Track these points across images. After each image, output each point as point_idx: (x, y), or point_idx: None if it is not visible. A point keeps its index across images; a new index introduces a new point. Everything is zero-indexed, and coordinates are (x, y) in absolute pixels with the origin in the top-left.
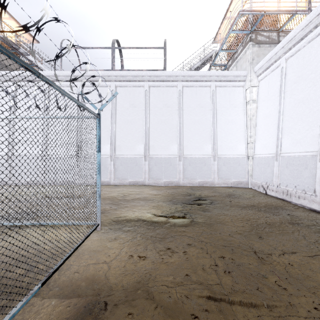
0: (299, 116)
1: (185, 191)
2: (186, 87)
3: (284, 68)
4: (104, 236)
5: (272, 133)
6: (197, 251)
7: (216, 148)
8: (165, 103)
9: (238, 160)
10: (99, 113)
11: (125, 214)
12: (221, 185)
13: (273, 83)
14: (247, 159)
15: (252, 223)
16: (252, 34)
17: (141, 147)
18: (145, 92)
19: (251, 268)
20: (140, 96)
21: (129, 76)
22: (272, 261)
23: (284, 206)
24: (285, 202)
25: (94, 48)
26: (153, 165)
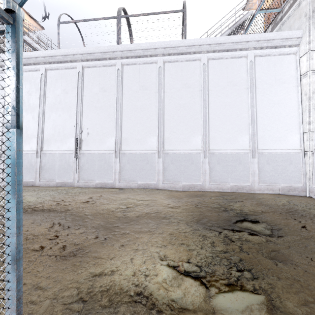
0: None
1: (215, 201)
2: (213, 59)
3: None
4: None
5: None
6: None
7: (256, 140)
8: (184, 83)
9: (288, 156)
10: (10, 7)
11: (115, 264)
12: (263, 192)
13: None
14: (303, 156)
15: None
16: None
17: (154, 140)
18: (158, 69)
19: None
20: (152, 75)
21: (139, 50)
22: None
23: None
24: None
25: (96, 19)
26: (169, 163)
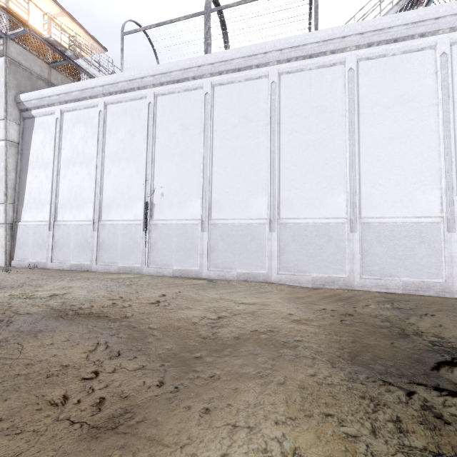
0: None
1: (377, 311)
2: (368, 60)
3: None
4: None
5: None
6: None
7: (455, 199)
8: (315, 105)
9: None
10: None
11: None
12: None
13: None
14: None
15: None
16: None
17: (263, 203)
18: (270, 87)
19: None
20: (259, 98)
21: (238, 58)
22: None
23: None
24: None
25: (174, 20)
26: (289, 241)
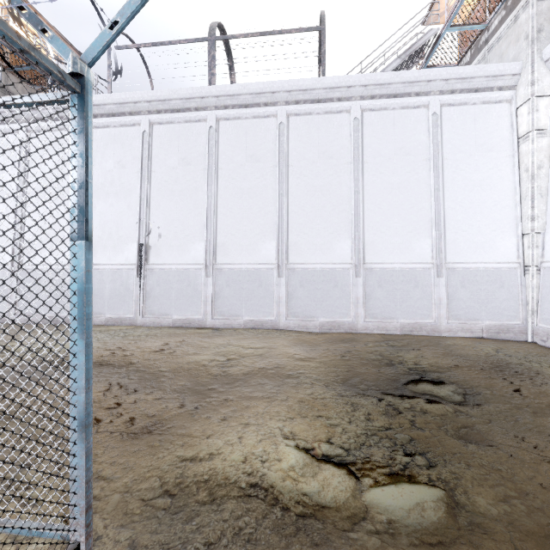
0: None
1: (374, 349)
2: (371, 111)
3: None
4: None
5: None
6: None
7: (443, 247)
8: (322, 150)
9: (498, 274)
10: (77, 71)
11: (215, 445)
12: (456, 334)
13: None
14: (523, 273)
15: None
16: None
17: (271, 247)
18: (278, 127)
19: None
20: (268, 138)
21: (245, 94)
22: None
23: None
24: None
25: (173, 42)
26: (297, 287)
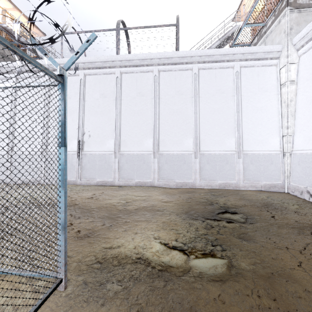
0: None
1: (203, 196)
2: (203, 69)
3: None
4: None
5: None
6: None
7: (241, 142)
8: (177, 90)
9: (270, 157)
10: (61, 73)
11: (120, 242)
12: (248, 189)
13: None
14: (283, 156)
15: None
16: None
17: (150, 142)
18: (154, 77)
19: None
20: (148, 83)
21: (136, 60)
22: None
23: None
24: None
25: (97, 31)
26: (164, 163)
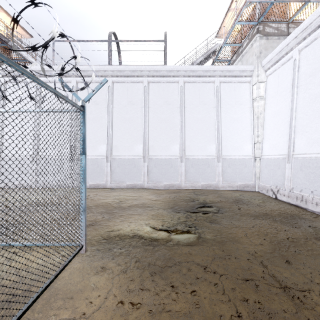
0: (316, 112)
1: (187, 195)
2: (188, 83)
3: (297, 60)
4: (89, 263)
5: (283, 132)
6: (210, 287)
7: (221, 148)
8: (165, 100)
9: (244, 161)
10: (83, 105)
11: (119, 227)
12: (226, 189)
13: (283, 78)
14: (254, 161)
15: (272, 239)
16: (259, 26)
17: (140, 148)
18: (144, 88)
19: (288, 318)
20: (138, 93)
21: (127, 71)
22: (314, 304)
23: (300, 215)
24: (300, 209)
25: (89, 41)
26: (153, 167)
